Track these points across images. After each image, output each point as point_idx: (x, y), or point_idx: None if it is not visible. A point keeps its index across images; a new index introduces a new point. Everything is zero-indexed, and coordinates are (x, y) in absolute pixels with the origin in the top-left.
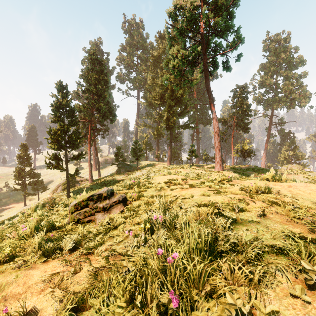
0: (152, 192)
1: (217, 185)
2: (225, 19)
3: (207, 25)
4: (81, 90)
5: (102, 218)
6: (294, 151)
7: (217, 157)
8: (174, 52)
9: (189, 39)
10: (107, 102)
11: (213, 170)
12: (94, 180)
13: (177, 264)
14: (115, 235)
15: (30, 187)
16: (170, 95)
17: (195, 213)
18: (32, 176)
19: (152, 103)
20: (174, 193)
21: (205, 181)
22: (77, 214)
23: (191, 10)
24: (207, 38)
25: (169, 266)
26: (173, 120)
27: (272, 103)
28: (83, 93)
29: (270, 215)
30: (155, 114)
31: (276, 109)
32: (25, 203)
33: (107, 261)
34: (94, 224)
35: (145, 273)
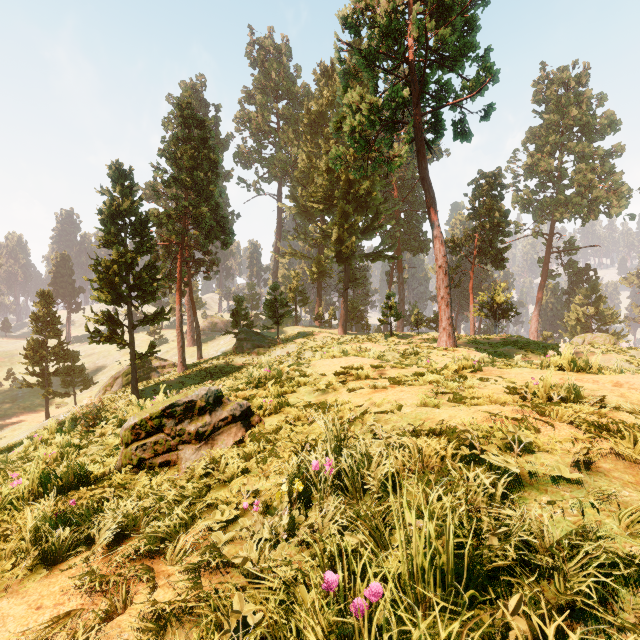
0: (308, 396)
1: (454, 382)
2: (459, 31)
3: (422, 44)
4: (161, 181)
5: (195, 458)
6: (597, 307)
7: (442, 319)
8: (354, 100)
9: (385, 74)
10: (215, 205)
11: (434, 345)
12: (188, 367)
13: (378, 619)
14: (220, 504)
15: (58, 381)
16: (345, 192)
17: (413, 453)
18: (62, 357)
19: (308, 209)
20: (357, 398)
21: (423, 371)
22: (138, 448)
23: (389, 13)
24: (421, 71)
25: (357, 626)
26: (351, 243)
27: (553, 209)
28: (166, 187)
29: (603, 462)
30: (313, 231)
31: (560, 222)
32: (47, 412)
33: (194, 584)
34: (175, 473)
35: (291, 627)
